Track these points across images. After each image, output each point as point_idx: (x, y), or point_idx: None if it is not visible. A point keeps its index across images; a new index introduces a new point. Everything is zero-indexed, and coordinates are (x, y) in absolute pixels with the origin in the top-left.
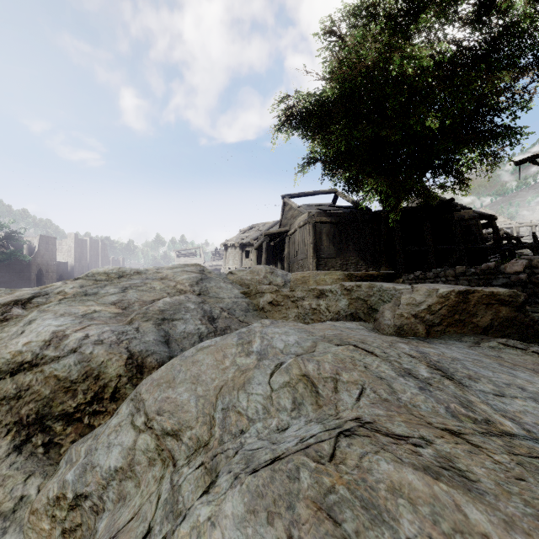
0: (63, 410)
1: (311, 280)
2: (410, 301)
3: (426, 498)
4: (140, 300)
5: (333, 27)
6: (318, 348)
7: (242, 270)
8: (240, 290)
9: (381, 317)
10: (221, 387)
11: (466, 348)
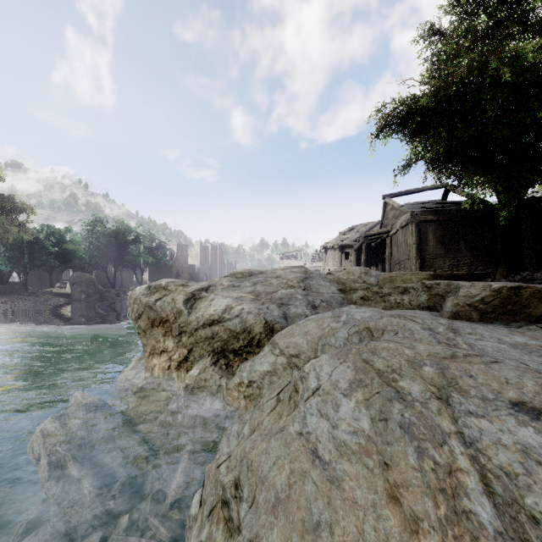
0: (233, 348)
1: (398, 279)
2: (467, 294)
3: (393, 349)
4: (265, 291)
5: (432, 28)
6: (383, 319)
7: (339, 271)
8: (337, 287)
9: (444, 306)
10: (321, 336)
11: (502, 327)
